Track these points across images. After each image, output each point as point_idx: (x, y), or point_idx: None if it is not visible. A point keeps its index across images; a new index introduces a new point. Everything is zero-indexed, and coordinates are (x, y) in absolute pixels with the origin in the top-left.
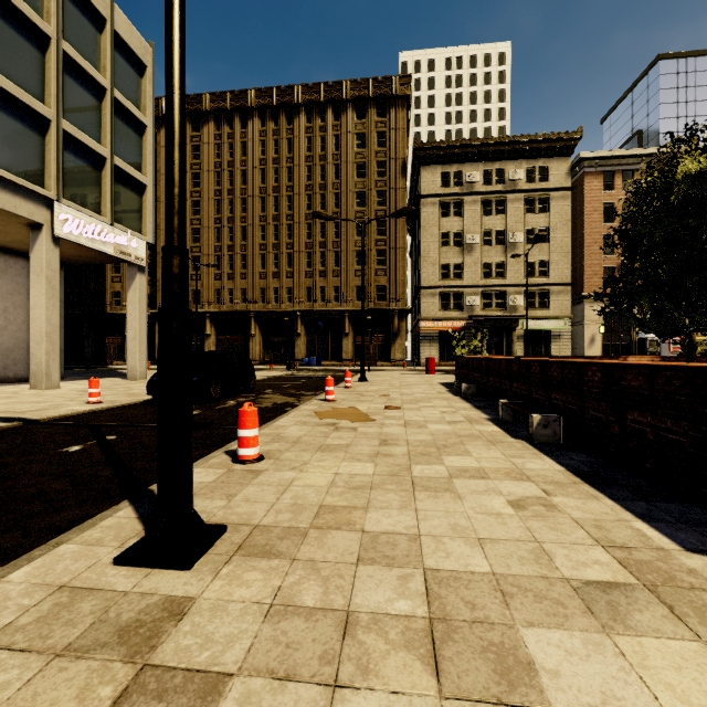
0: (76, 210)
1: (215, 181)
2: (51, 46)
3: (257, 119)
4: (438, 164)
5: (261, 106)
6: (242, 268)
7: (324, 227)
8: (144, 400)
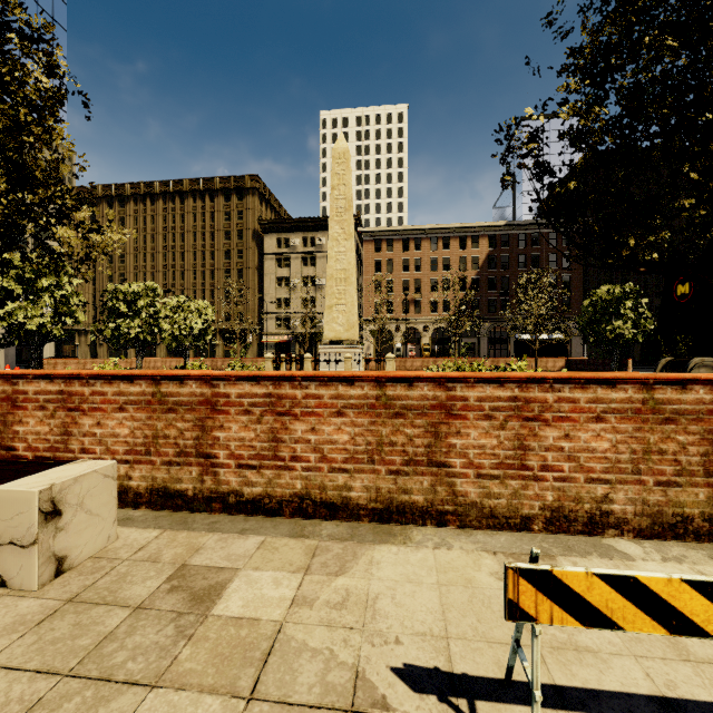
0: None
1: (135, 241)
2: None
3: (162, 200)
4: (274, 233)
5: (164, 192)
6: None
7: (204, 272)
8: None
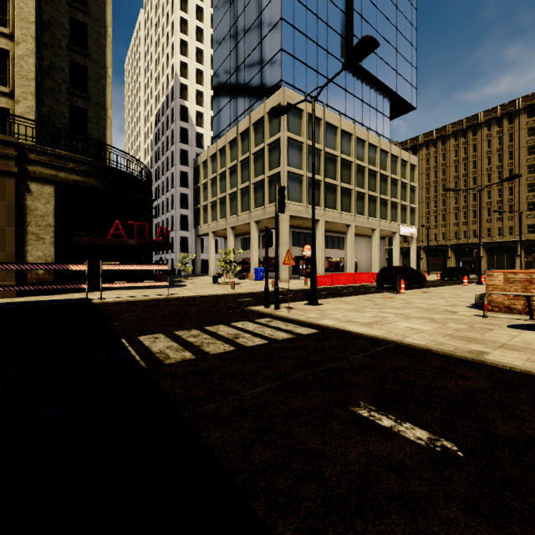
0: (403, 225)
1: (426, 178)
2: (399, 182)
3: (452, 139)
4: None
5: (454, 131)
6: (442, 222)
7: (500, 191)
8: (436, 279)
